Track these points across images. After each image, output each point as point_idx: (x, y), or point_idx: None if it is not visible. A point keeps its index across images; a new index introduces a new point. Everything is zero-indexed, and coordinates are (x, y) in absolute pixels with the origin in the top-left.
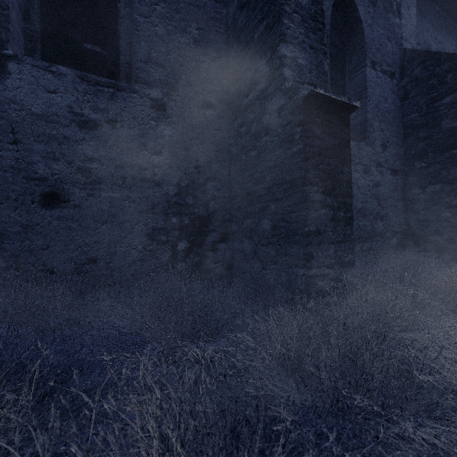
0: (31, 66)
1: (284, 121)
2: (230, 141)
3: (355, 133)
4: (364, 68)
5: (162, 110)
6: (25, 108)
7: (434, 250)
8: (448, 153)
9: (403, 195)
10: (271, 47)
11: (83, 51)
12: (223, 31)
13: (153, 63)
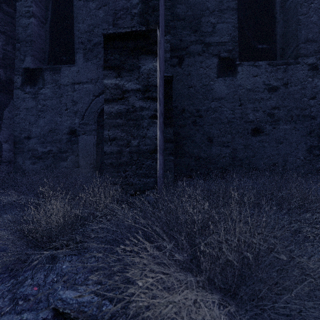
0: (246, 66)
1: None
2: None
3: None
4: None
5: (315, 70)
6: (244, 87)
7: None
8: None
9: None
10: None
11: (257, 50)
12: None
13: (309, 42)
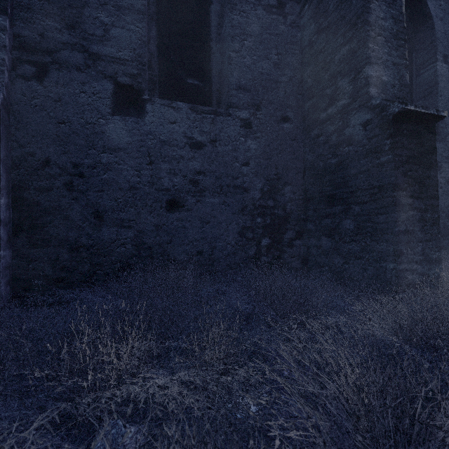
0: (160, 105)
1: (370, 133)
2: (304, 149)
3: None
4: (434, 63)
5: (249, 128)
6: (156, 137)
7: None
8: None
9: None
10: (355, 68)
11: (186, 86)
12: (298, 52)
13: (242, 90)
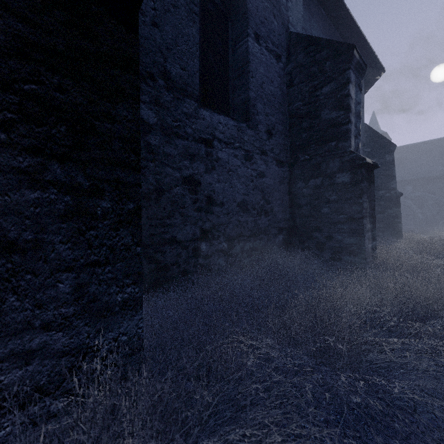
0: None
1: None
2: None
3: (238, 113)
4: (246, 37)
5: None
6: None
7: (315, 248)
8: (327, 146)
9: (289, 189)
10: None
11: None
12: None
13: None
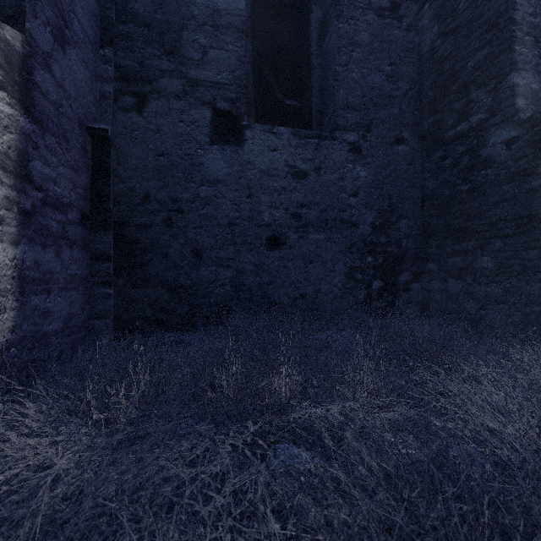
0: (260, 131)
1: (517, 153)
2: (423, 175)
3: None
4: None
5: (358, 152)
6: (256, 167)
7: None
8: None
9: None
10: (496, 76)
11: (284, 108)
12: (415, 60)
13: (350, 109)
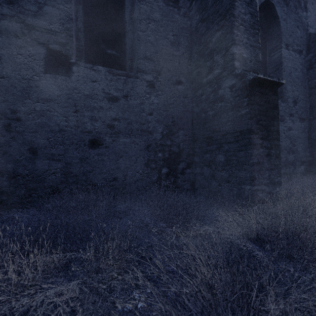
0: (84, 67)
1: (235, 94)
2: (193, 104)
3: None
4: (280, 49)
5: (153, 87)
6: (81, 91)
7: None
8: None
9: (308, 135)
10: (225, 47)
11: (106, 54)
12: (188, 35)
13: (147, 59)
